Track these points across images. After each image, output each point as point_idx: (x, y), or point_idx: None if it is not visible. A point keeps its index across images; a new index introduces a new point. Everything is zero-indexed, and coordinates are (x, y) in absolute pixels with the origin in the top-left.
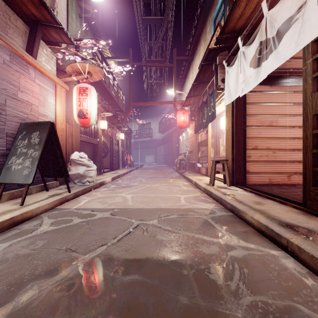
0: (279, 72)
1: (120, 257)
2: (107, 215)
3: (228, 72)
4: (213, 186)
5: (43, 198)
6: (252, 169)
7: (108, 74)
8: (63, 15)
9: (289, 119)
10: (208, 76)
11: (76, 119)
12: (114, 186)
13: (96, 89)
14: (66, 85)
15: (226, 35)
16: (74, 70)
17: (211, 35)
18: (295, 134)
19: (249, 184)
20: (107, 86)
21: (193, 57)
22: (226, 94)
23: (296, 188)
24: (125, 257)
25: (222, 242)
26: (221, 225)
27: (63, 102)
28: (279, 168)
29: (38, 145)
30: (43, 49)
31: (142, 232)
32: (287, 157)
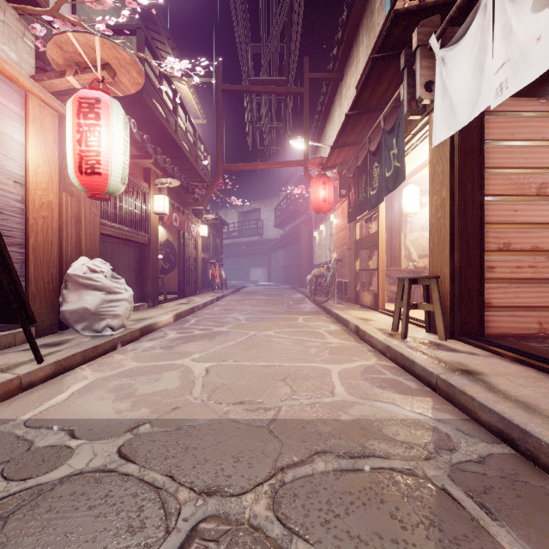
0: None
1: None
2: (105, 460)
3: (447, 61)
4: (406, 340)
5: None
6: (497, 299)
7: (173, 106)
8: None
9: None
10: (382, 95)
11: (73, 177)
12: (174, 335)
13: (149, 136)
14: (57, 102)
15: None
16: (68, 59)
17: (386, 11)
18: None
19: (491, 335)
20: (172, 129)
21: (342, 74)
22: (438, 117)
23: None
24: None
25: None
26: (518, 530)
27: (51, 140)
28: None
29: None
30: None
31: None
32: None
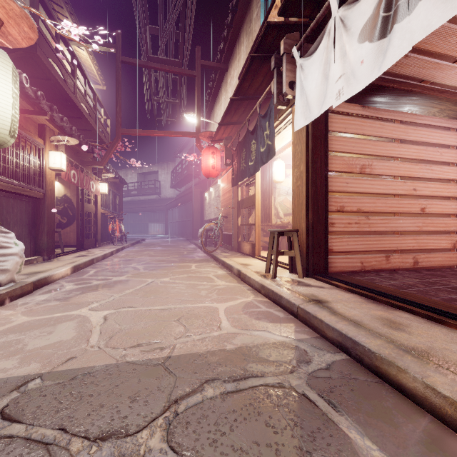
0: (384, 79)
1: None
2: None
3: (304, 68)
4: (276, 279)
5: None
6: (336, 246)
7: (71, 68)
8: None
9: (388, 165)
10: (258, 87)
11: None
12: (71, 287)
13: (45, 93)
14: None
15: None
16: None
17: (261, 22)
18: (395, 189)
19: (332, 272)
20: (70, 89)
21: (228, 65)
22: (298, 109)
23: (403, 276)
24: None
25: None
26: (352, 416)
27: None
28: (375, 243)
29: None
30: None
31: None
32: (386, 226)
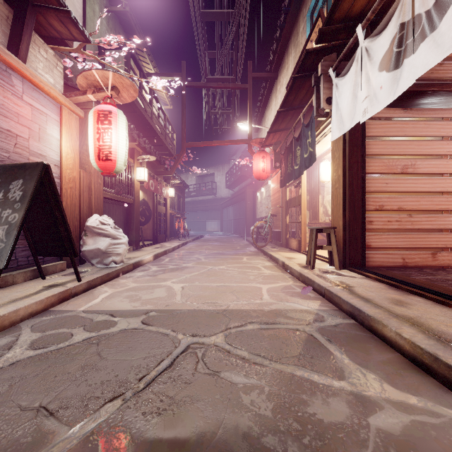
0: (422, 85)
1: (145, 432)
2: (136, 325)
3: (338, 86)
4: (314, 270)
5: (30, 293)
6: (374, 242)
7: (149, 99)
8: (76, 2)
9: (434, 163)
10: (302, 98)
11: (94, 162)
12: (155, 269)
13: (131, 121)
14: (79, 109)
15: (336, 25)
16: (90, 84)
17: (307, 35)
18: (444, 187)
19: (371, 266)
20: (148, 116)
21: (277, 74)
22: (334, 122)
23: (448, 272)
24: (156, 432)
25: (351, 390)
26: (340, 346)
27: (75, 135)
28: (419, 240)
29: (20, 202)
30: (41, 50)
31: (195, 363)
32: (432, 223)
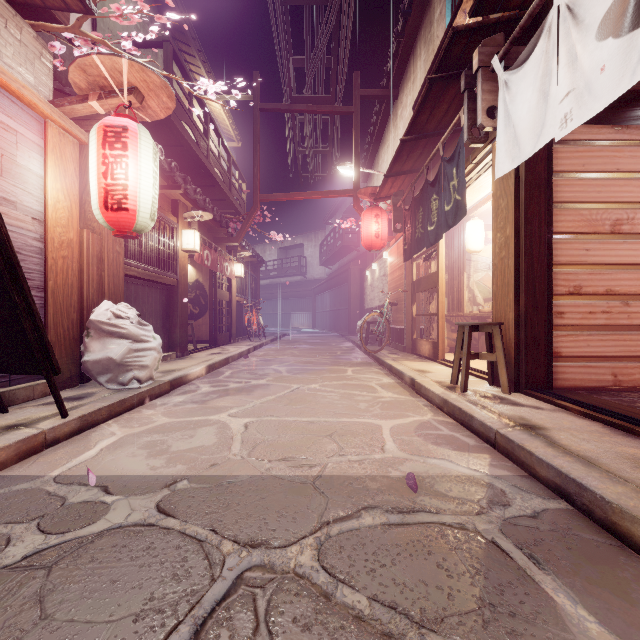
0: None
1: None
2: (144, 515)
3: (510, 85)
4: (466, 393)
5: None
6: (567, 348)
7: (204, 127)
8: None
9: None
10: (441, 119)
11: (98, 213)
12: (207, 389)
13: (177, 162)
14: (78, 129)
15: None
16: (92, 83)
17: (447, 23)
18: None
19: (560, 388)
20: (203, 154)
21: (398, 91)
22: (501, 146)
23: None
24: None
25: None
26: (564, 578)
27: (72, 171)
28: None
29: None
30: (10, 26)
31: (248, 635)
32: None
